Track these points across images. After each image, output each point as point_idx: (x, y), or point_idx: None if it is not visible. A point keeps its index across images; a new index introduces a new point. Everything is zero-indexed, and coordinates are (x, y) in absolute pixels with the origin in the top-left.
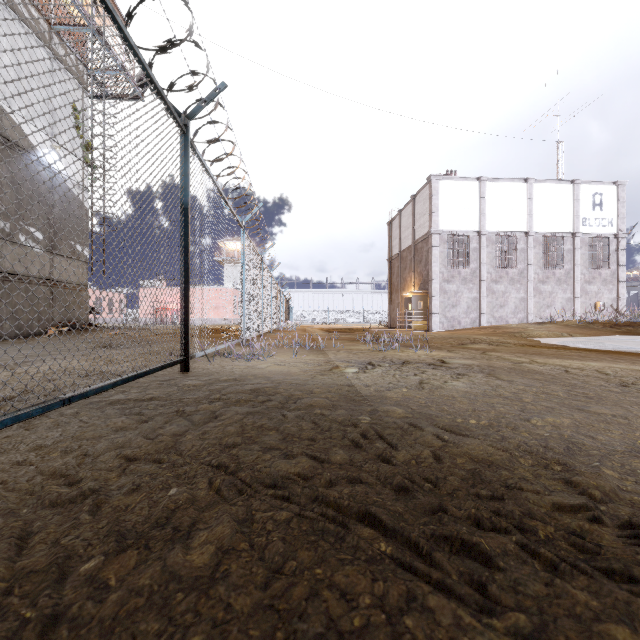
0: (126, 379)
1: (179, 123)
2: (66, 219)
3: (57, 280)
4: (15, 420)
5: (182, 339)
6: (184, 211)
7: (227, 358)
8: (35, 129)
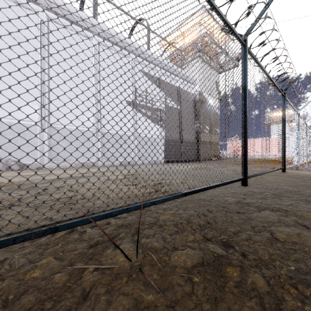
0: (276, 170)
1: (283, 94)
2: (214, 121)
3: (211, 142)
4: (267, 172)
5: (283, 161)
6: (283, 120)
7: (296, 170)
8: (207, 94)
